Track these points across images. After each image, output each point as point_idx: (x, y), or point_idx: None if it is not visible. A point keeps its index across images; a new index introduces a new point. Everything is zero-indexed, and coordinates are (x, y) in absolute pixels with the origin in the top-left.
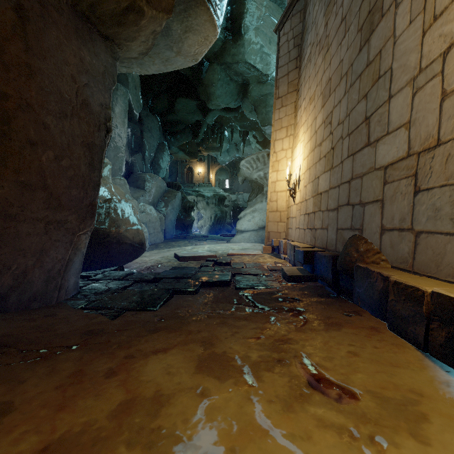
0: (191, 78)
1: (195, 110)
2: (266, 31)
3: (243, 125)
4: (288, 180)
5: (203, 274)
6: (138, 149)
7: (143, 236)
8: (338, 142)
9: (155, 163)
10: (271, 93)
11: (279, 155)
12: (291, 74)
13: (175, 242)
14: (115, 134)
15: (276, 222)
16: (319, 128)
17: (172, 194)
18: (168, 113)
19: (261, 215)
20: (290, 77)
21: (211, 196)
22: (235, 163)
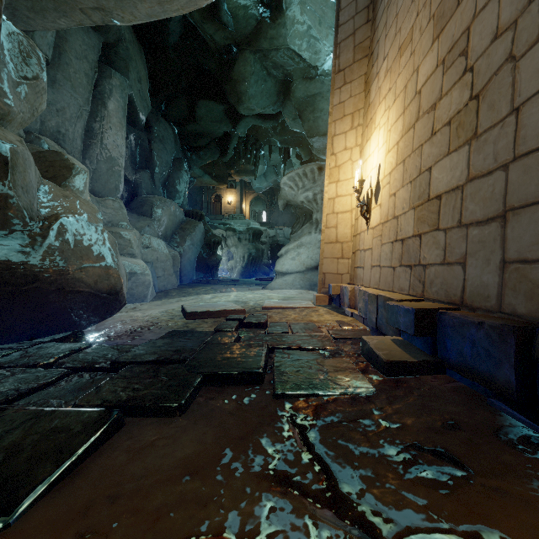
0: (216, 74)
1: (222, 118)
2: (315, 8)
3: (284, 140)
4: (358, 190)
5: (212, 351)
6: (145, 164)
7: (118, 280)
8: (497, 74)
9: (169, 185)
10: (321, 94)
11: (341, 158)
12: (360, 32)
13: (193, 289)
14: (108, 139)
15: (335, 258)
16: (428, 81)
17: (191, 225)
18: (188, 122)
19: (309, 251)
20: (357, 37)
21: (244, 230)
22: (274, 191)
